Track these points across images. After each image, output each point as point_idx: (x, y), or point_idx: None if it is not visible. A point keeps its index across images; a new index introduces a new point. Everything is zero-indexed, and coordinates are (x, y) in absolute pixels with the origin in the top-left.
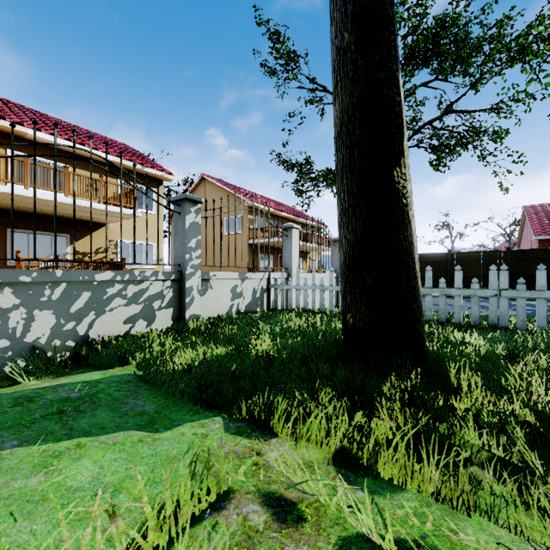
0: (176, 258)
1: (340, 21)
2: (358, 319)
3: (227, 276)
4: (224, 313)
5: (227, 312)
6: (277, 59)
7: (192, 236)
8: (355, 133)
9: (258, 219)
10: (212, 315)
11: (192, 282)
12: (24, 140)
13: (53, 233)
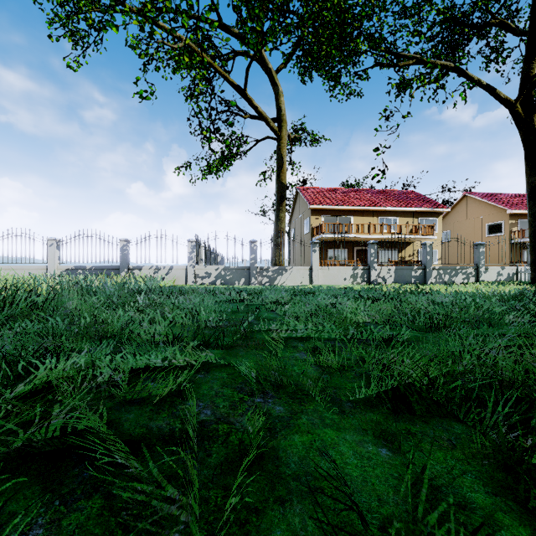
0: (475, 262)
1: (528, 213)
2: (532, 276)
3: (494, 267)
4: (493, 281)
5: (494, 280)
6: None
7: (481, 255)
8: (531, 238)
9: None
10: (488, 281)
11: (481, 269)
12: (383, 211)
13: (392, 249)
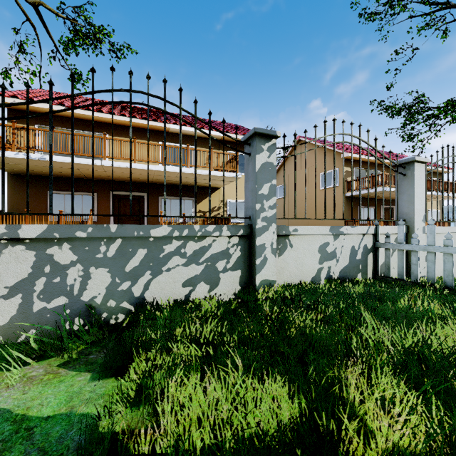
0: (246, 209)
1: None
2: None
3: (313, 231)
4: (309, 278)
5: (313, 277)
6: (379, 0)
7: (264, 181)
8: None
9: (356, 171)
10: (292, 281)
11: (264, 238)
12: (168, 133)
13: (185, 197)
